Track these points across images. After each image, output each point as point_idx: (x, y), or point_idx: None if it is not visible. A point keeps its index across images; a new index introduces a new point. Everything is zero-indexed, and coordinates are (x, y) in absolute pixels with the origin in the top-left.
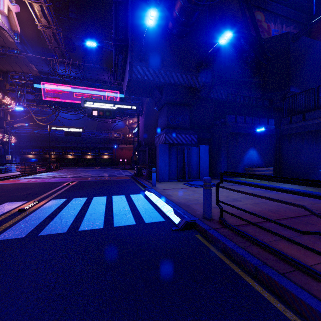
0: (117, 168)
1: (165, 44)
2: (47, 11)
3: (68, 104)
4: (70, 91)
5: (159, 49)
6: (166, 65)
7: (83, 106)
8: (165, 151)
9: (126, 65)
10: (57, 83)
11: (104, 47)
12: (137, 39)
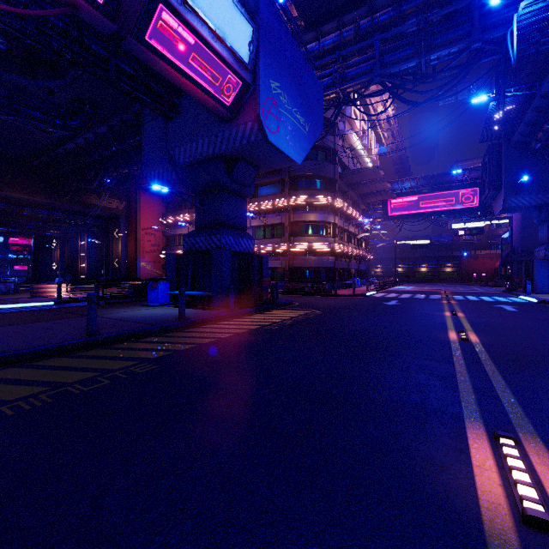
0: (472, 285)
1: (543, 172)
2: (396, 133)
3: (413, 215)
4: (416, 201)
5: (536, 178)
6: (544, 190)
7: (449, 228)
8: (544, 266)
9: (498, 194)
10: (403, 196)
11: (469, 170)
12: (511, 177)
